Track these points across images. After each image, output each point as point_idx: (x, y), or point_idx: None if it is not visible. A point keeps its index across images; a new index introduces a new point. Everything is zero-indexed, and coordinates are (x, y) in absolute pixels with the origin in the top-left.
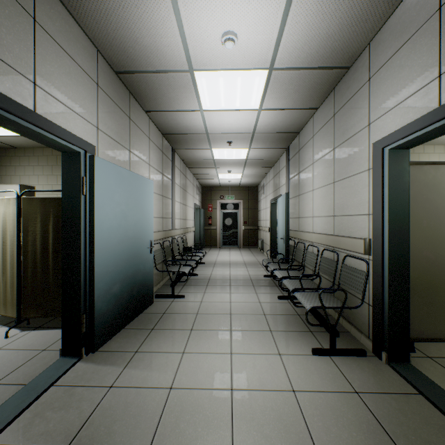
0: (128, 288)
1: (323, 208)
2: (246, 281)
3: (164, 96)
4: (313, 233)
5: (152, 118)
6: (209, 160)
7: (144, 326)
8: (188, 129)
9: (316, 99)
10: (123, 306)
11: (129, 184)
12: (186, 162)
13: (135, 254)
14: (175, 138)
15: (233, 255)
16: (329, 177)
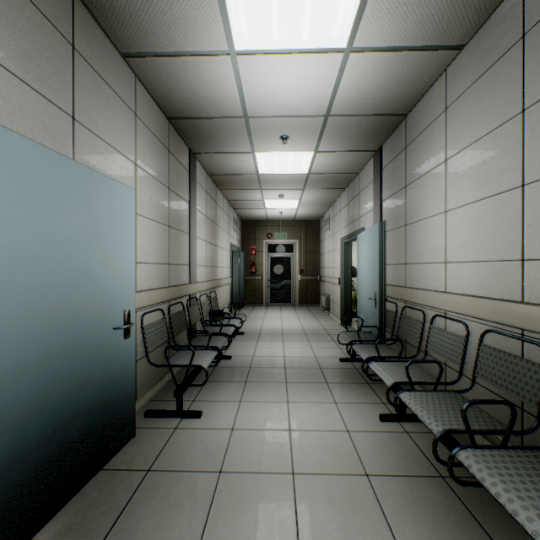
0: (45, 436)
1: (481, 245)
2: (313, 373)
3: (150, 3)
4: (451, 295)
5: (141, 76)
6: (251, 175)
7: (86, 528)
8: (211, 106)
9: (470, 14)
10: (23, 489)
11: (50, 182)
12: (216, 179)
13: (73, 349)
14: (191, 127)
15: (287, 318)
16: (505, 177)
